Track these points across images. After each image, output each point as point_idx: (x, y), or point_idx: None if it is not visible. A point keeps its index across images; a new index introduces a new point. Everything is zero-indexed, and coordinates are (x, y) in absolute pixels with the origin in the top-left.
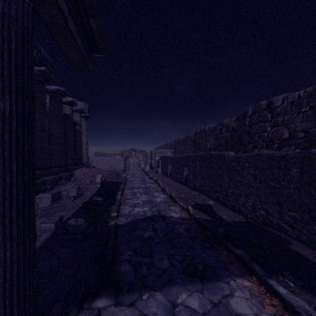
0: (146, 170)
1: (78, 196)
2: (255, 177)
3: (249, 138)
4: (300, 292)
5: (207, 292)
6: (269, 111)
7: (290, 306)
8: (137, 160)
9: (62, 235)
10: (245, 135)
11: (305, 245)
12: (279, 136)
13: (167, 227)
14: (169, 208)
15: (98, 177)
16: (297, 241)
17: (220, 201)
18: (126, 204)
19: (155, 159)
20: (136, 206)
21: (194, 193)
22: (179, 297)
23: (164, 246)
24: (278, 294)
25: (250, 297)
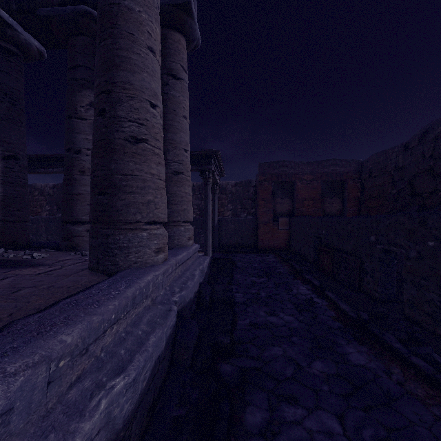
0: None
1: None
2: None
3: None
4: None
5: None
6: None
7: None
8: None
9: None
10: None
11: None
12: None
13: None
14: None
15: None
16: None
17: None
18: None
19: None
20: None
21: None
22: None
23: None
24: None
25: None
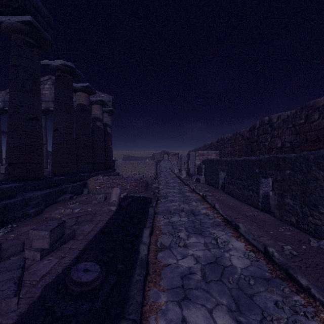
0: (182, 176)
1: (60, 244)
2: None
3: None
4: None
5: None
6: None
7: None
8: (169, 164)
9: None
10: None
11: None
12: None
13: None
14: None
15: (113, 194)
16: None
17: None
18: (161, 276)
19: (195, 164)
20: (186, 290)
21: (321, 247)
22: None
23: None
24: None
25: None
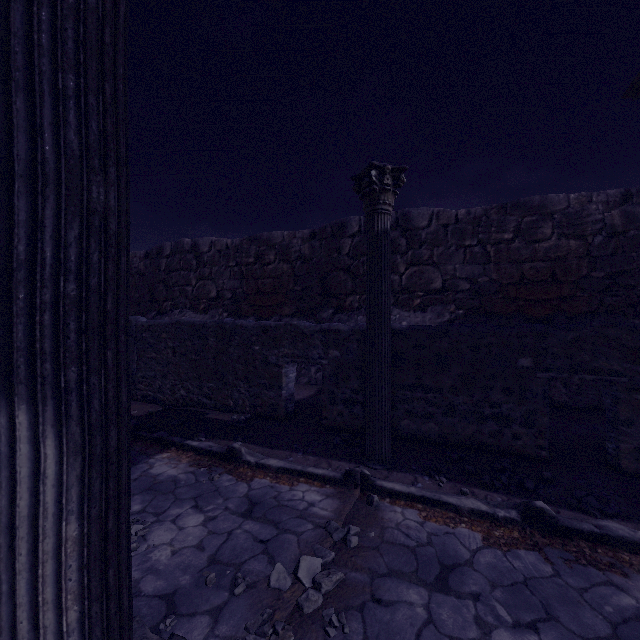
0: None
1: None
2: (174, 351)
3: (166, 291)
4: (209, 441)
5: None
6: (195, 257)
7: (200, 450)
8: None
9: None
10: (160, 285)
11: (220, 412)
12: (207, 294)
13: None
14: None
15: None
16: (214, 411)
17: None
18: None
19: None
20: None
21: None
22: None
23: None
24: (193, 447)
25: (170, 461)
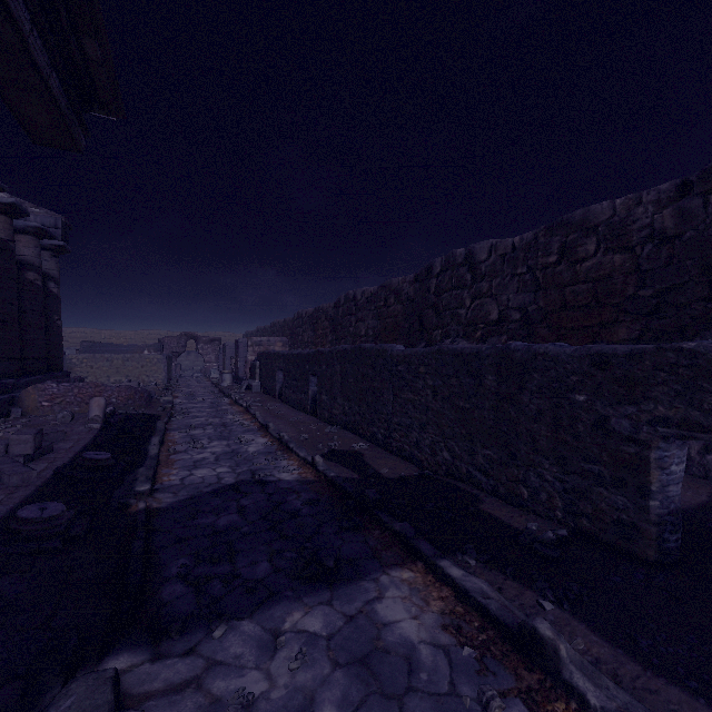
0: (225, 384)
1: (40, 455)
2: (435, 393)
3: (435, 317)
4: (483, 571)
5: (339, 601)
6: (469, 269)
7: (464, 593)
8: (201, 361)
9: (3, 546)
10: (429, 311)
11: (504, 502)
12: (484, 316)
13: (269, 502)
14: (276, 463)
15: (94, 406)
16: (493, 497)
17: (379, 441)
18: (174, 464)
19: (247, 360)
20: (198, 466)
21: (330, 430)
22: (287, 620)
23: (262, 538)
24: (451, 579)
25: (410, 595)
